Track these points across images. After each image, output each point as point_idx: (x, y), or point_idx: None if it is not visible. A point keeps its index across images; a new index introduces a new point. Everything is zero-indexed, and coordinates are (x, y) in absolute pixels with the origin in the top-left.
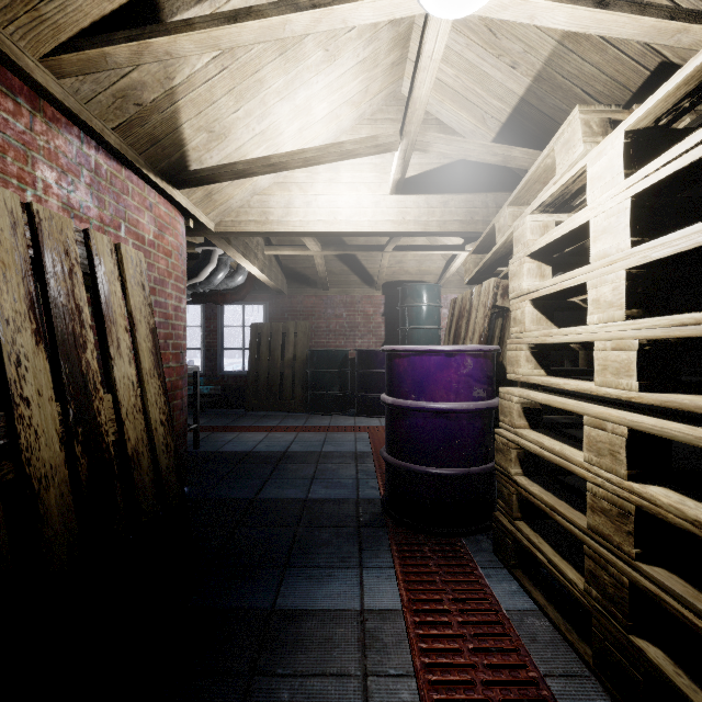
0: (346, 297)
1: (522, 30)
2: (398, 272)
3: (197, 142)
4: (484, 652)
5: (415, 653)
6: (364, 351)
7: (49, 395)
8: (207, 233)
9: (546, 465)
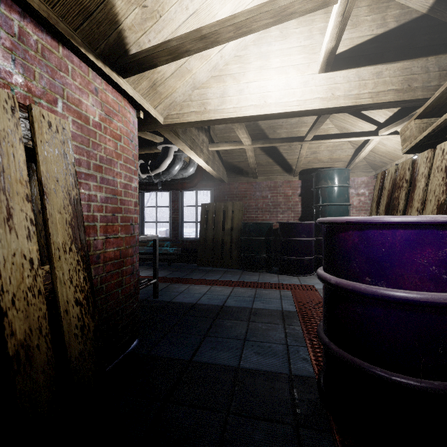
0: (270, 183)
1: None
2: (312, 161)
3: (132, 19)
4: None
5: None
6: (285, 223)
7: None
8: (158, 126)
9: None
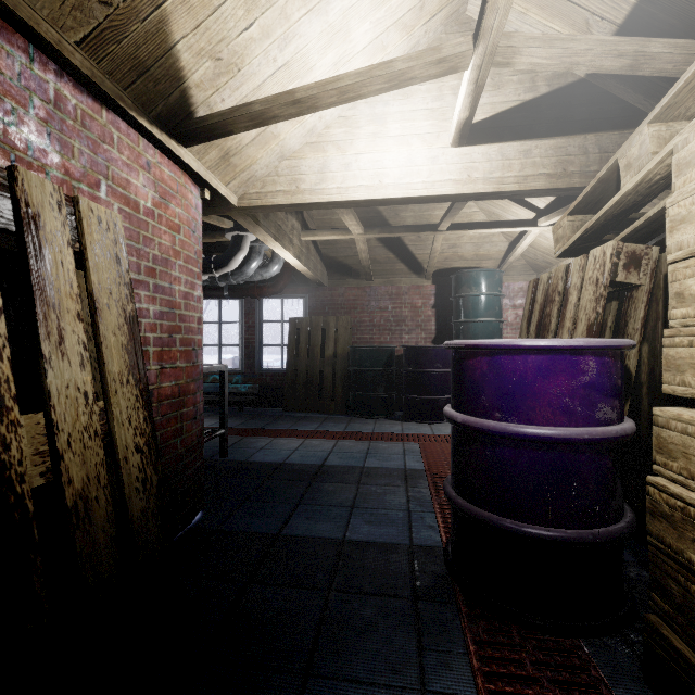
0: (391, 288)
1: None
2: (451, 258)
3: (201, 74)
4: None
5: None
6: (413, 348)
7: None
8: (230, 209)
9: None
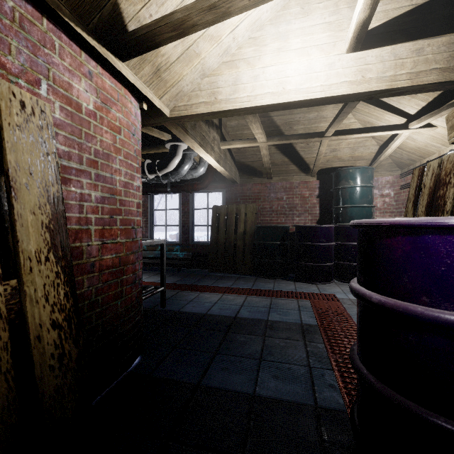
0: (285, 184)
1: None
2: (332, 160)
3: None
4: None
5: None
6: (303, 227)
7: None
8: (164, 119)
9: None
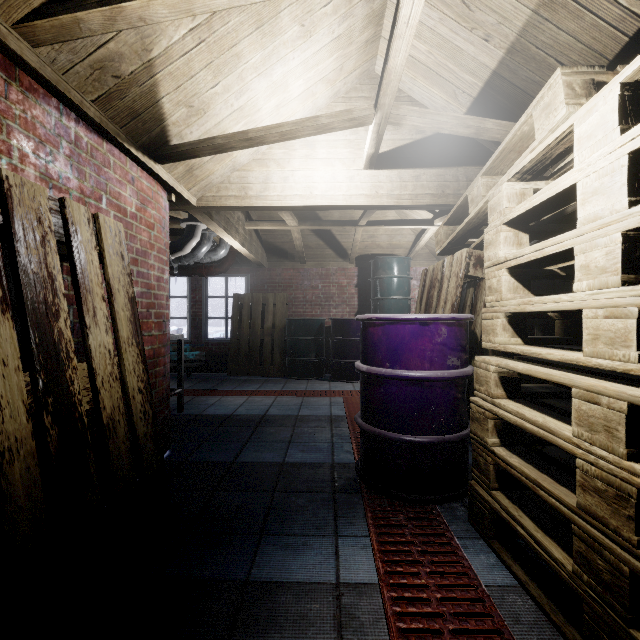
0: (321, 270)
1: (497, 0)
2: (370, 246)
3: (177, 116)
4: (463, 630)
5: (393, 634)
6: (339, 320)
7: (16, 365)
8: (190, 207)
9: (524, 435)
